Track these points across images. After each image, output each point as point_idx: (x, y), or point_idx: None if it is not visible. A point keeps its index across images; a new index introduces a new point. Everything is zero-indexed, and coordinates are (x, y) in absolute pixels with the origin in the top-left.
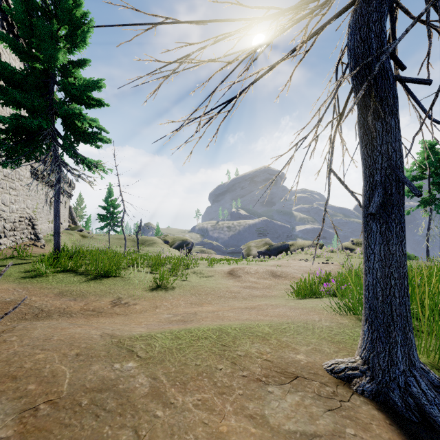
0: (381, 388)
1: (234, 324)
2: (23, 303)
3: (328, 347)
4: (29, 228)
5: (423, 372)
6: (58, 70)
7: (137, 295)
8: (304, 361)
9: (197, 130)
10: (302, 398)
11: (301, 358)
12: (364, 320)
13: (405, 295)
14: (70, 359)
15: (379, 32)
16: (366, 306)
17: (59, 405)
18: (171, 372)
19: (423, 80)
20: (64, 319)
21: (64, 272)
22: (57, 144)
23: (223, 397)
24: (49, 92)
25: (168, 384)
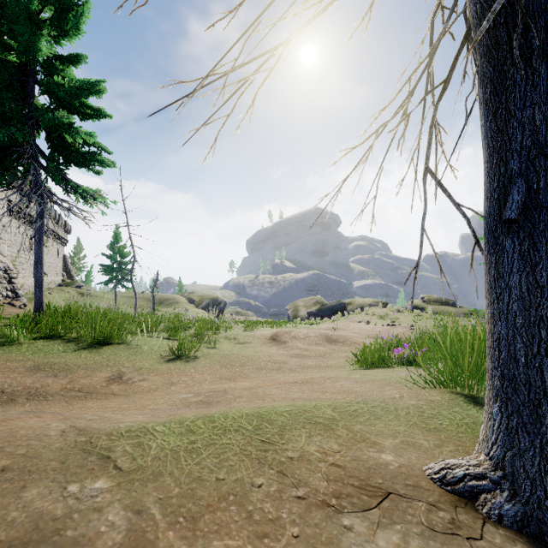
0: (532, 510)
1: (281, 407)
2: None
3: (425, 438)
4: (5, 282)
5: None
6: (40, 66)
7: (146, 368)
8: (395, 465)
9: (223, 103)
10: (403, 537)
11: (388, 459)
12: (490, 396)
13: None
14: None
15: None
16: (496, 374)
17: None
18: (172, 497)
19: None
20: (33, 403)
21: (45, 339)
22: (39, 165)
23: (265, 543)
24: (28, 95)
25: (164, 522)
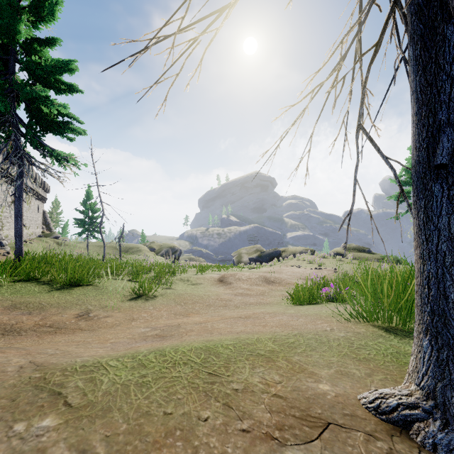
0: None
1: (227, 340)
2: None
3: (357, 368)
4: None
5: None
6: (20, 47)
7: (110, 306)
8: (332, 394)
9: (173, 62)
10: None
11: (325, 389)
12: (420, 330)
13: None
14: None
15: None
16: (426, 310)
17: None
18: (119, 434)
19: None
20: (8, 338)
21: (23, 281)
22: (19, 132)
23: None
24: (9, 71)
25: None
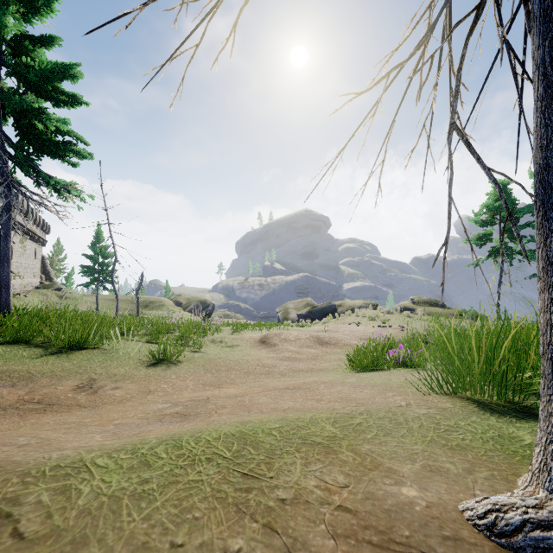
0: None
1: (269, 421)
2: None
3: (450, 461)
4: None
5: None
6: (7, 46)
7: (121, 374)
8: (421, 504)
9: (193, 29)
10: None
11: (411, 495)
12: (550, 409)
13: None
14: None
15: None
16: None
17: None
18: None
19: None
20: None
21: (9, 344)
22: (5, 154)
23: None
24: None
25: None
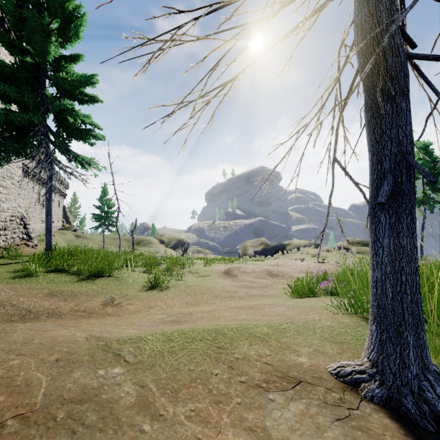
0: (393, 393)
1: (231, 325)
2: (9, 304)
3: (331, 348)
4: (21, 228)
5: (437, 376)
6: (49, 65)
7: (130, 295)
8: (307, 364)
9: (191, 117)
10: (306, 406)
11: (303, 361)
12: (371, 319)
13: (417, 292)
14: (48, 365)
15: (390, 5)
16: (374, 304)
17: (30, 421)
18: (161, 379)
19: (437, 56)
20: (52, 320)
21: (55, 272)
22: (49, 140)
23: (219, 406)
24: (41, 87)
25: (158, 393)
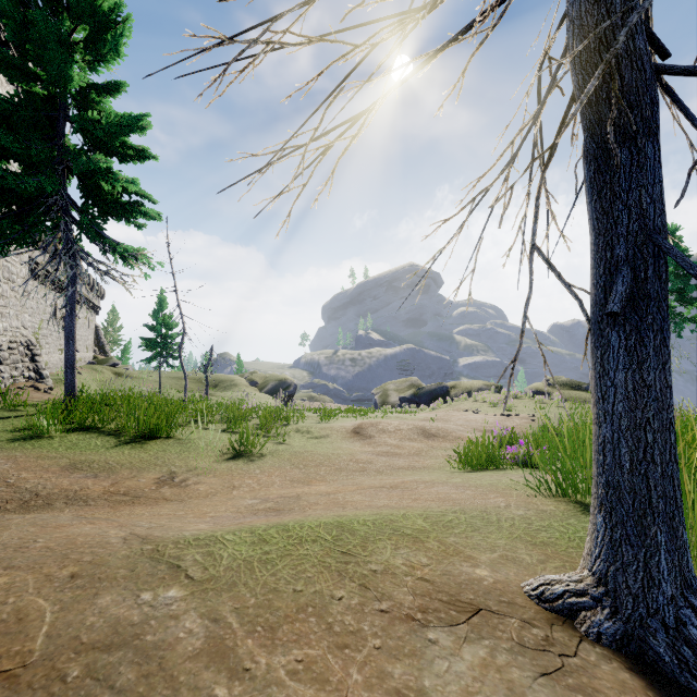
0: (633, 628)
1: (364, 515)
2: (4, 483)
3: (528, 553)
4: (27, 360)
5: None
6: (72, 98)
7: (201, 467)
8: (490, 581)
9: (299, 174)
10: (491, 652)
11: (483, 574)
12: (595, 505)
13: (671, 461)
14: (57, 585)
15: None
16: (601, 481)
17: (20, 682)
18: (248, 607)
19: None
20: (73, 509)
21: (80, 431)
22: (70, 219)
23: (345, 653)
24: (57, 134)
25: (242, 631)
